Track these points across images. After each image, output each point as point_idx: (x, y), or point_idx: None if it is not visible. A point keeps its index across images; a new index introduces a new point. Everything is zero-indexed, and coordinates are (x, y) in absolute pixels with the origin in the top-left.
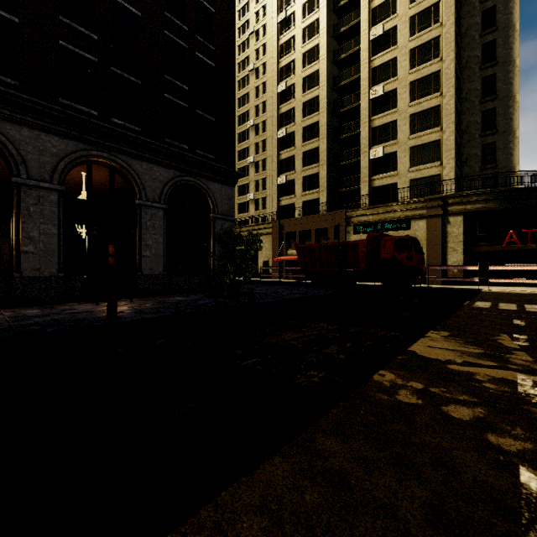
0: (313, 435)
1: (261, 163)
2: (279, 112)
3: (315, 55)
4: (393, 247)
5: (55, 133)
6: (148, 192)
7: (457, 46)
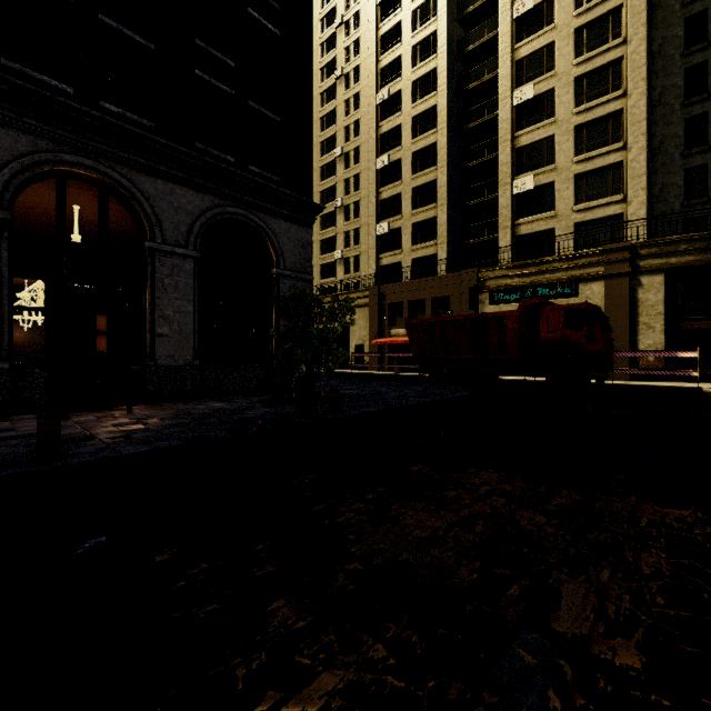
0: None
1: (353, 207)
2: (379, 133)
3: (431, 48)
4: (562, 322)
5: None
6: (166, 229)
7: (647, 22)
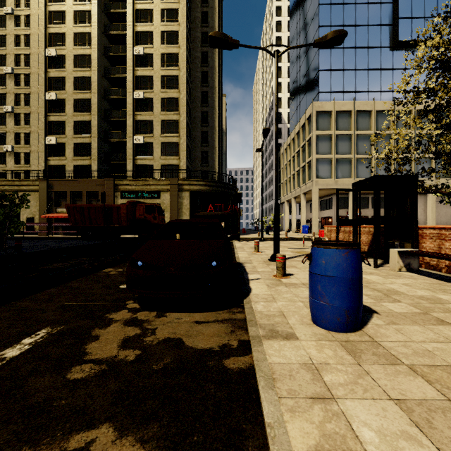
0: (68, 284)
1: (23, 116)
2: (48, 75)
3: (87, 41)
4: (145, 211)
5: None
6: None
7: (189, 86)
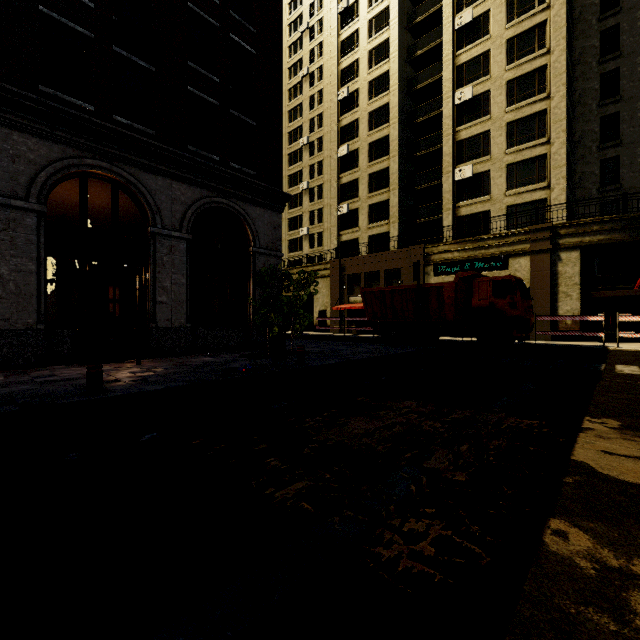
0: None
1: (317, 189)
2: (339, 126)
3: (385, 53)
4: (490, 291)
5: (33, 133)
6: (164, 217)
7: (568, 34)
